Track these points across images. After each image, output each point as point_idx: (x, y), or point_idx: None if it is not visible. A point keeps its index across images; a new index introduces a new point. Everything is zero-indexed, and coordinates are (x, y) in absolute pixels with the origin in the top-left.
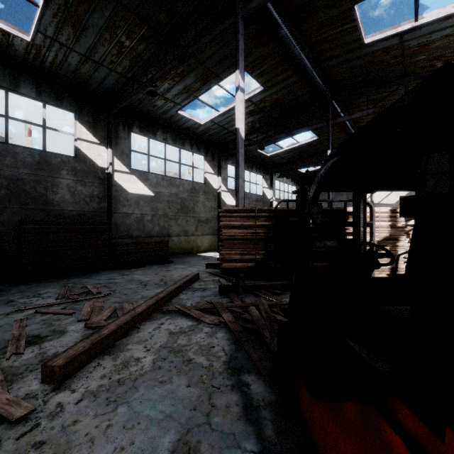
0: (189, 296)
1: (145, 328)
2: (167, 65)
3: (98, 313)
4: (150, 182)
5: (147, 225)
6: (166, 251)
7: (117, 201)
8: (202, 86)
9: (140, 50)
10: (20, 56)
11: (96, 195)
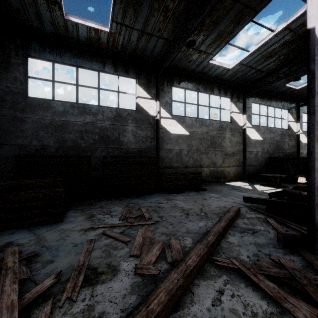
0: (238, 239)
1: (200, 296)
2: (206, 9)
3: (148, 249)
4: (186, 124)
5: (184, 158)
6: (199, 180)
7: (162, 140)
8: (235, 27)
9: (181, 8)
10: (105, 46)
11: (149, 136)
